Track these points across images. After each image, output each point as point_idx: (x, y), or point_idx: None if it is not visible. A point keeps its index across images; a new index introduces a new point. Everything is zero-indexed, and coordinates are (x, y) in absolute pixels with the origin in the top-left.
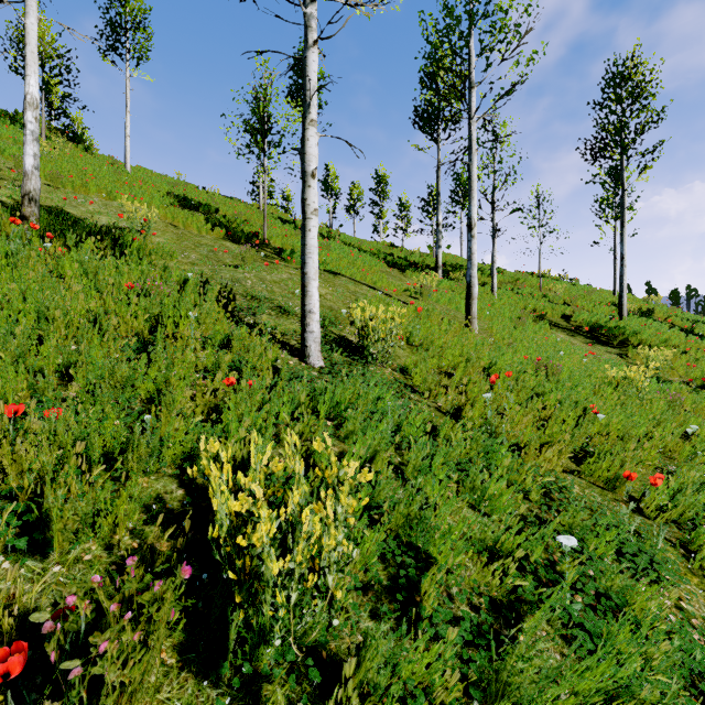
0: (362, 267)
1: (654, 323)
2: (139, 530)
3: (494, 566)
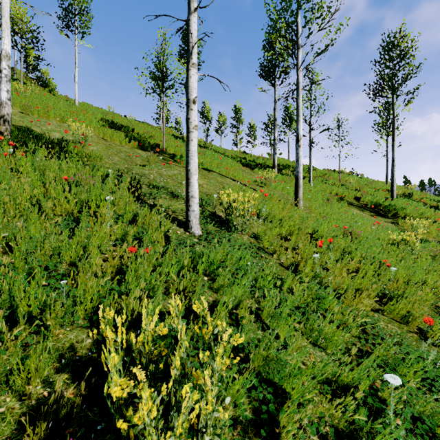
0: (226, 166)
1: (413, 202)
2: (49, 380)
3: (337, 402)
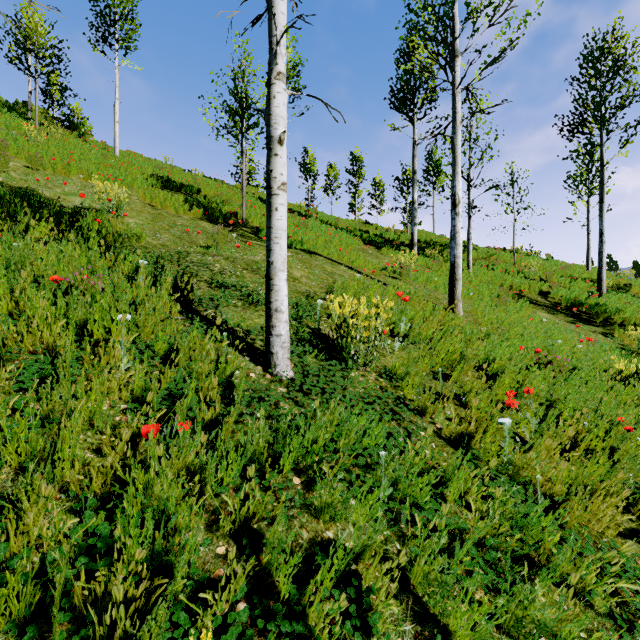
0: (339, 245)
1: (634, 299)
2: None
3: None
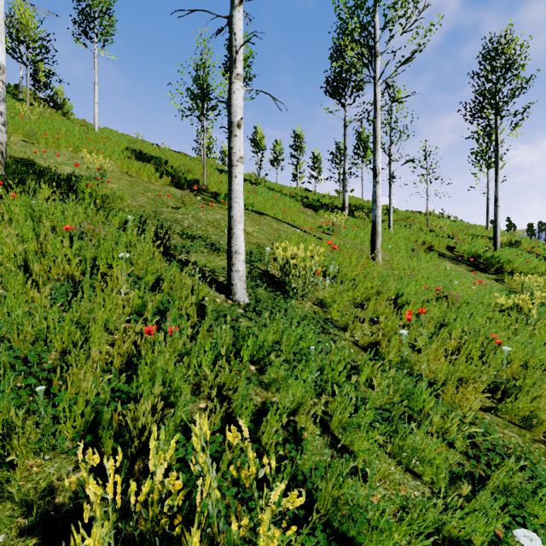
0: (284, 207)
1: (523, 253)
2: None
3: None
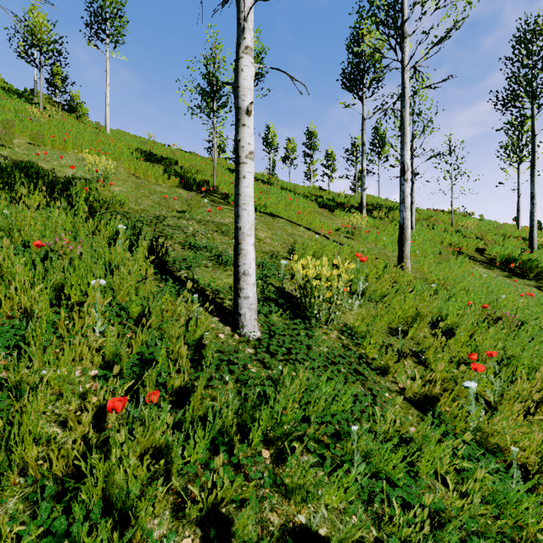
0: (298, 208)
1: None
2: None
3: None
